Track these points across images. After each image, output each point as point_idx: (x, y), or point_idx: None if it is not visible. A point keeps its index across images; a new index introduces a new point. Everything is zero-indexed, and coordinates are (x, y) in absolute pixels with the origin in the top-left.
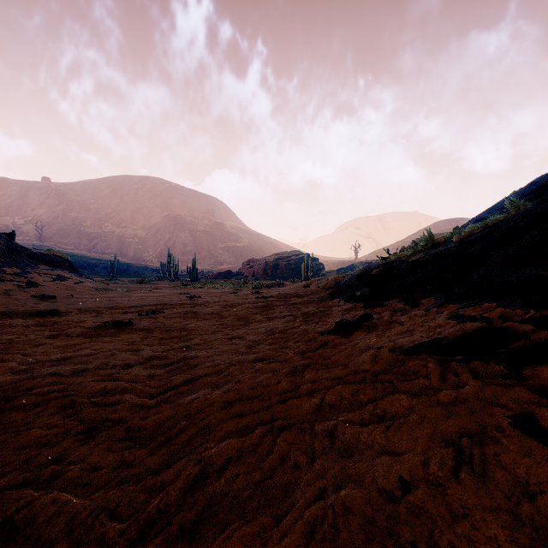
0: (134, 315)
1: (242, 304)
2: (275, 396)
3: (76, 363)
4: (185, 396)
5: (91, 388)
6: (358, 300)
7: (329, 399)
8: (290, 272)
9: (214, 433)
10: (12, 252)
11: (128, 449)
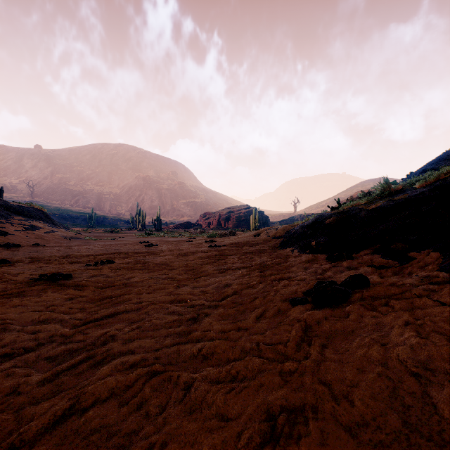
0: (82, 265)
1: (195, 253)
2: None
3: None
4: None
5: None
6: (315, 251)
7: None
8: (240, 223)
9: None
10: None
11: None
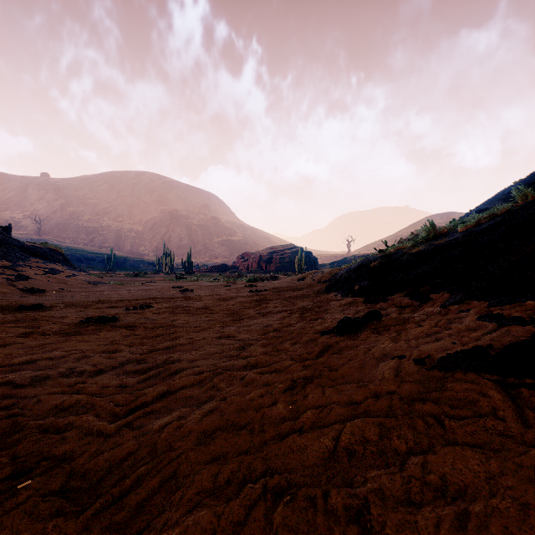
0: (121, 310)
1: (235, 298)
2: (269, 425)
3: (40, 368)
4: (156, 419)
5: (45, 403)
6: (357, 295)
7: (346, 441)
8: (284, 266)
9: (181, 491)
10: (4, 245)
11: (57, 516)
